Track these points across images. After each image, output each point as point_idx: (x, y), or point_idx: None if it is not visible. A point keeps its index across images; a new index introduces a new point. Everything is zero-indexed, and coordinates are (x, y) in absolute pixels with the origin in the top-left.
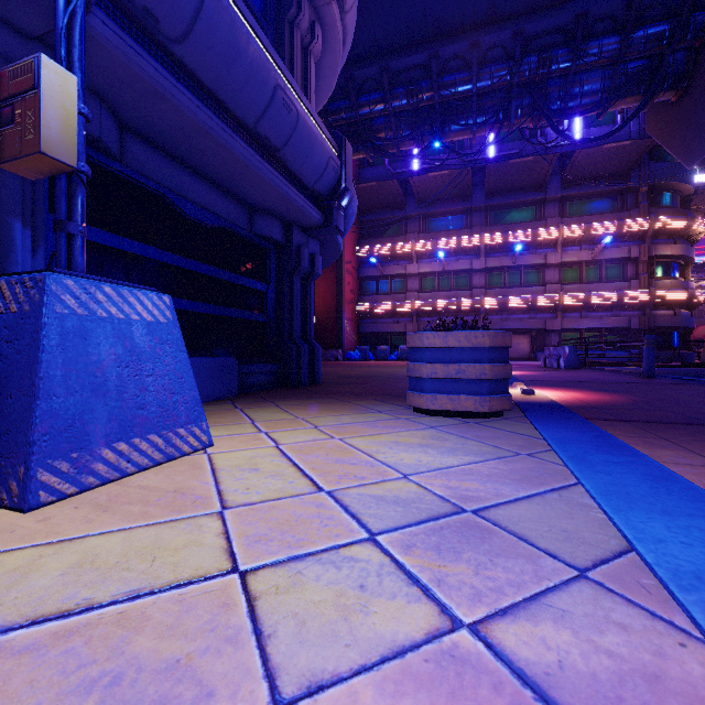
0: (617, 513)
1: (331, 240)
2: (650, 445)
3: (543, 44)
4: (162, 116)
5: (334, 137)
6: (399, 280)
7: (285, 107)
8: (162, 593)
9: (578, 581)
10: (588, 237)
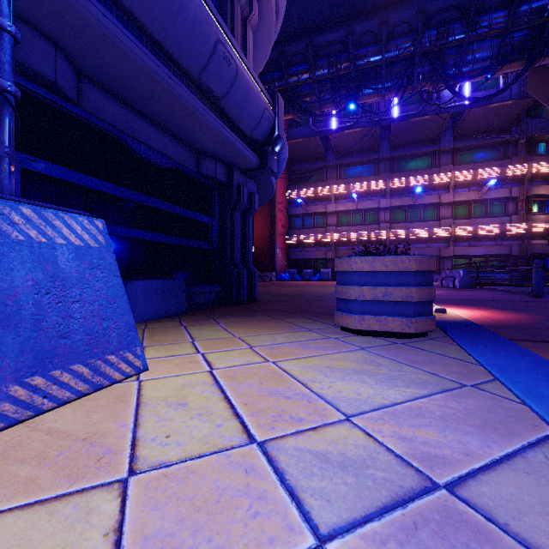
0: None
1: (266, 181)
2: None
3: (441, 20)
4: (113, 62)
5: (268, 92)
6: (320, 217)
7: (226, 60)
8: None
9: None
10: (476, 180)
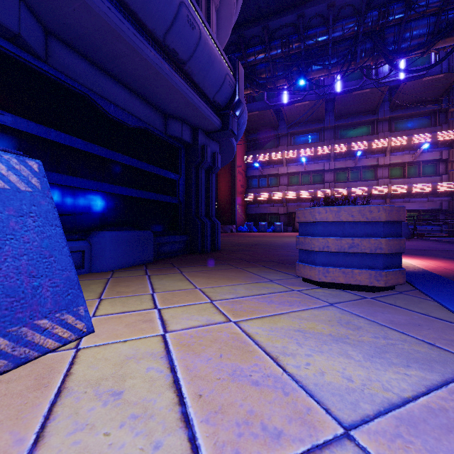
0: None
1: (227, 142)
2: None
3: (382, 2)
4: (77, 17)
5: (230, 60)
6: (274, 178)
7: (189, 23)
8: None
9: None
10: (410, 145)
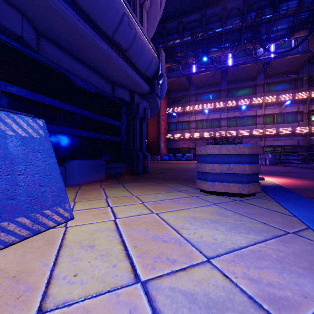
0: None
1: (154, 101)
2: None
3: (258, 6)
4: (58, 25)
5: (155, 47)
6: (186, 123)
7: (129, 26)
8: None
9: None
10: (277, 102)
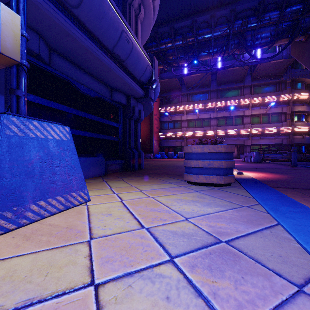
0: (307, 244)
1: (148, 104)
2: (308, 201)
3: (244, 15)
4: (68, 43)
5: (149, 56)
6: (178, 122)
7: (127, 41)
8: (46, 301)
9: (300, 295)
10: (263, 103)
